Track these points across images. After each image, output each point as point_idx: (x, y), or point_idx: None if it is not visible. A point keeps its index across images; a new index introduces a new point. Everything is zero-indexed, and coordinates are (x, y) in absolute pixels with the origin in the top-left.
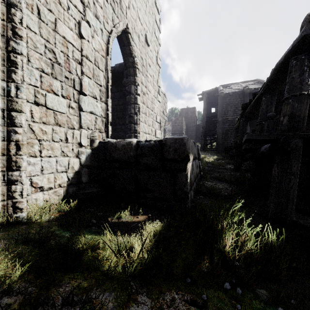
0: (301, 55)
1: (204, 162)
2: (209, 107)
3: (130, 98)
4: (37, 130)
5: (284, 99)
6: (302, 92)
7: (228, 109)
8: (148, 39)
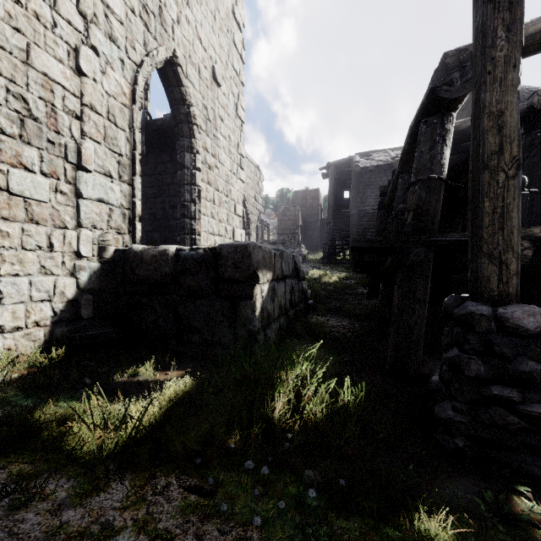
0: (433, 117)
1: (319, 284)
2: (340, 189)
3: (183, 174)
4: None
5: (409, 185)
6: (431, 175)
7: (367, 194)
8: (219, 75)
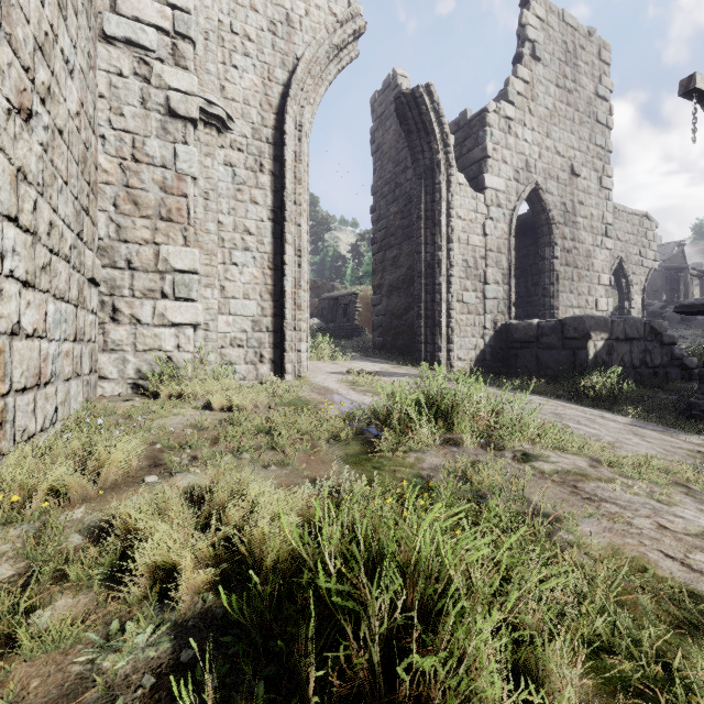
0: None
1: None
2: None
3: (543, 264)
4: (458, 319)
5: None
6: None
7: None
8: (577, 168)
